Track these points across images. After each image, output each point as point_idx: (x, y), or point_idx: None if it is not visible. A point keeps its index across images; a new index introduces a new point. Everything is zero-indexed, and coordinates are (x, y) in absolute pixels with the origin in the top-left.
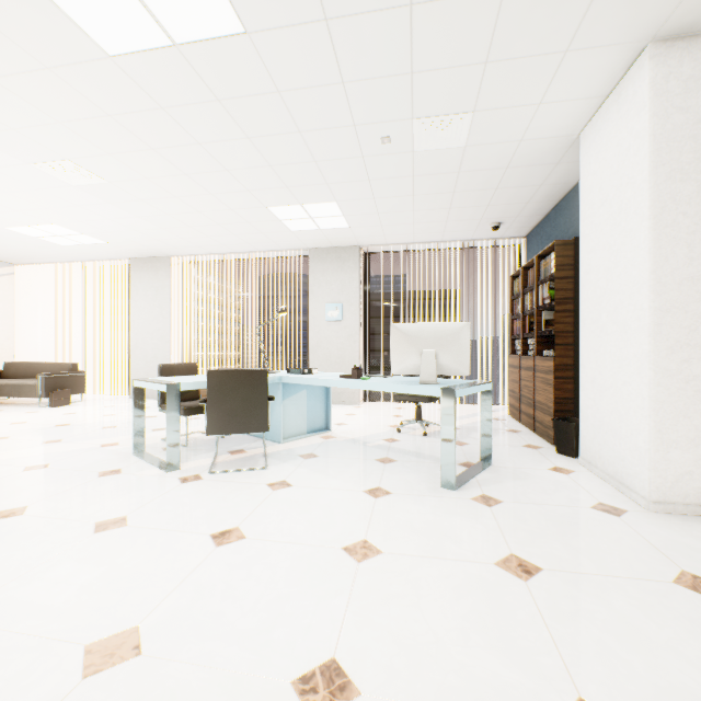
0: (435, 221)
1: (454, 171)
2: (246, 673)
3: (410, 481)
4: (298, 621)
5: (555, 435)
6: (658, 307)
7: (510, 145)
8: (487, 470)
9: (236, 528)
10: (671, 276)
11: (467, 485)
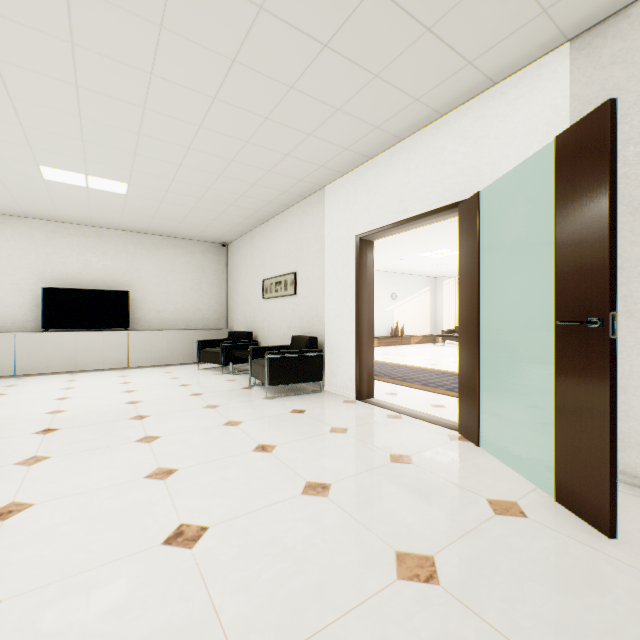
0: None
1: None
2: None
3: None
4: None
5: None
6: None
7: None
8: None
9: None
10: None
11: None
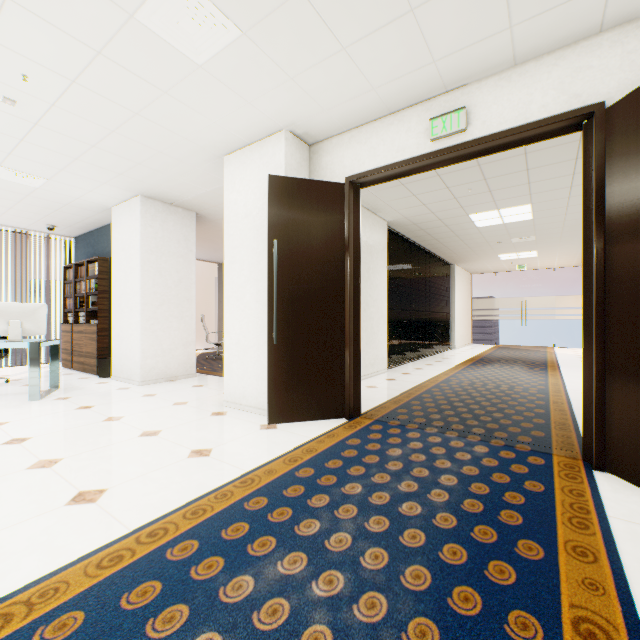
0: None
1: (24, 194)
2: None
3: (3, 404)
4: None
5: (100, 368)
6: (144, 303)
7: (72, 198)
8: (58, 390)
9: None
10: (148, 291)
11: (48, 397)
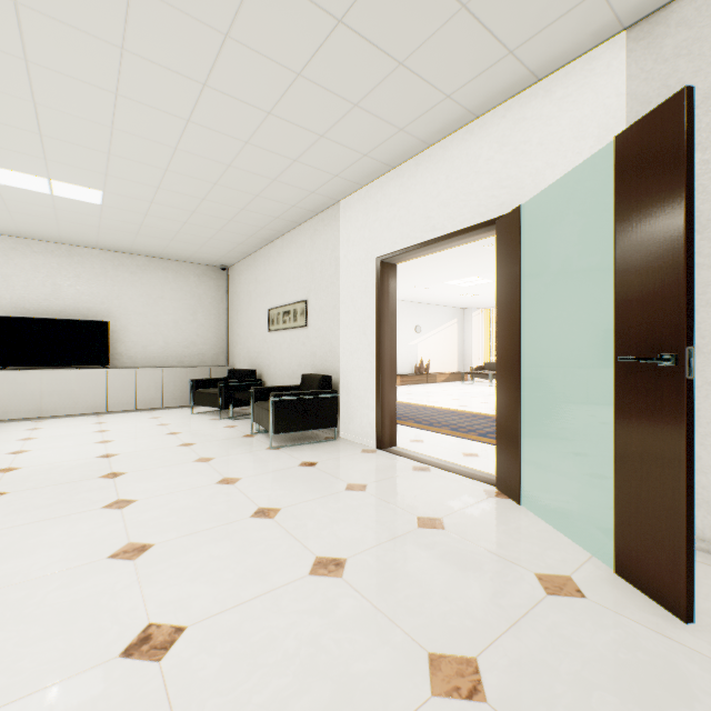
0: None
1: None
2: None
3: None
4: None
5: None
6: None
7: None
8: None
9: None
10: None
11: None
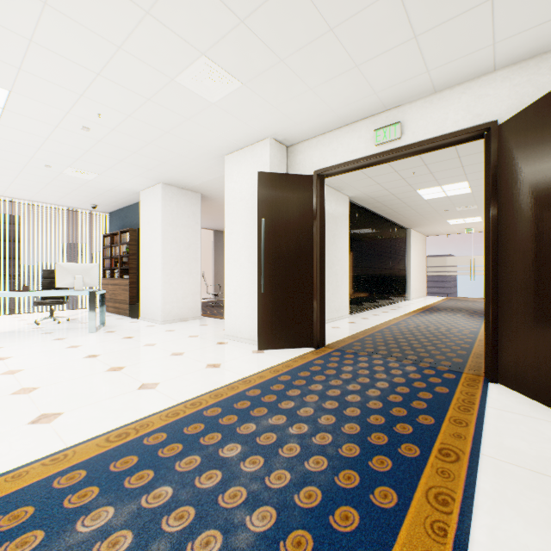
0: (55, 196)
1: (81, 184)
2: (68, 361)
3: (72, 334)
4: (71, 356)
5: (131, 311)
6: (164, 263)
7: (113, 186)
8: (105, 326)
9: (1, 357)
10: (167, 254)
11: (100, 331)
